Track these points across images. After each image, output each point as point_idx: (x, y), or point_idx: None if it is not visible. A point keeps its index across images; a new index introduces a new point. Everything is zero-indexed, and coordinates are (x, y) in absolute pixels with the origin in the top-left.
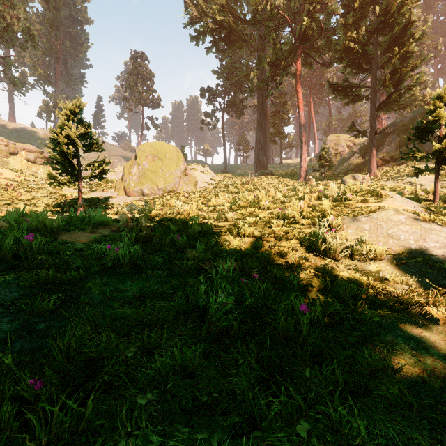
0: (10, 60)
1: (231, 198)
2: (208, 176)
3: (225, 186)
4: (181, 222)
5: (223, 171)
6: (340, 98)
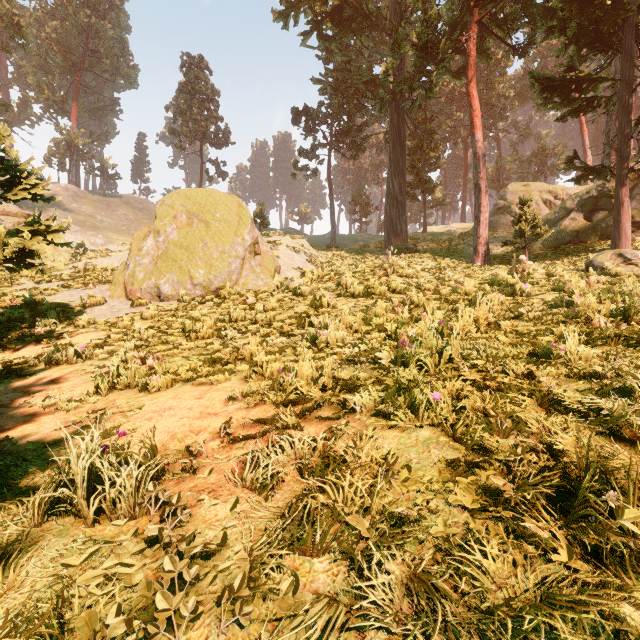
0: None
1: (360, 319)
2: (303, 255)
3: (337, 277)
4: None
5: (329, 245)
6: (553, 106)
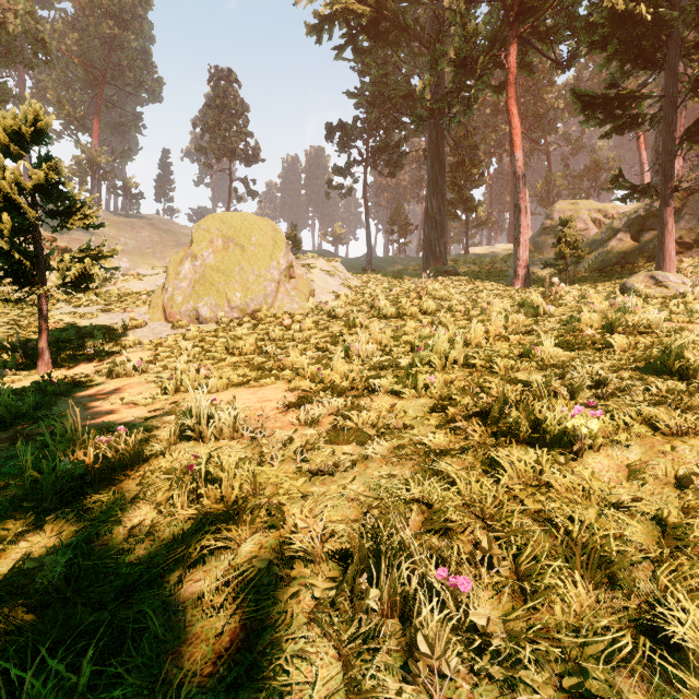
0: (6, 85)
1: (389, 336)
2: (337, 279)
3: (371, 300)
4: (43, 697)
5: (365, 268)
6: (596, 123)
